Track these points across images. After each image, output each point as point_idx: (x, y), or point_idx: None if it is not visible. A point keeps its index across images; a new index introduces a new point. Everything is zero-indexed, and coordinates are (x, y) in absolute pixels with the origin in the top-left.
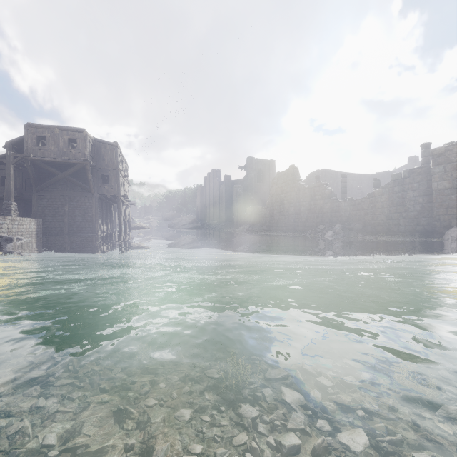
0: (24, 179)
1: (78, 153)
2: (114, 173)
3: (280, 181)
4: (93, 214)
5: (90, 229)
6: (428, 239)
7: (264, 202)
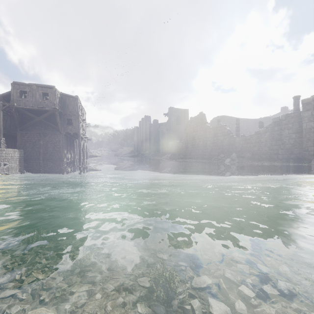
0: (12, 122)
1: (50, 103)
2: (75, 117)
3: (192, 123)
4: (60, 146)
5: (58, 157)
6: (299, 164)
7: (181, 138)
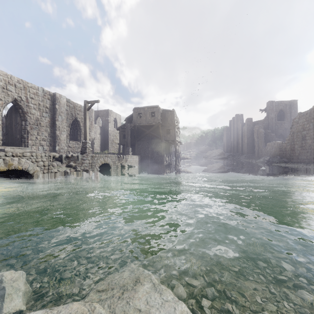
0: (132, 135)
1: (155, 119)
2: (172, 127)
3: (301, 120)
4: (162, 152)
5: (160, 160)
6: None
7: (285, 137)
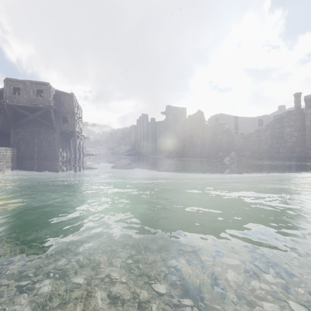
0: (5, 119)
1: (44, 100)
2: (71, 115)
3: (190, 122)
4: (55, 145)
5: (53, 156)
6: (302, 163)
7: (178, 137)
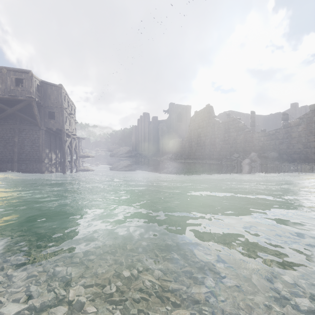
0: None
1: (24, 91)
2: (59, 110)
3: (197, 118)
4: (40, 145)
5: (37, 157)
6: None
7: (182, 137)
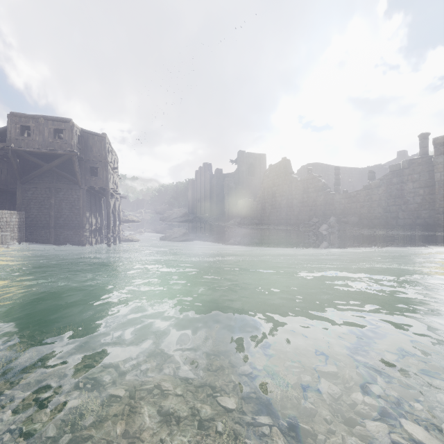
0: (9, 171)
1: (65, 144)
2: (103, 165)
3: (272, 174)
4: (80, 207)
5: (77, 222)
6: (430, 233)
7: (255, 196)
